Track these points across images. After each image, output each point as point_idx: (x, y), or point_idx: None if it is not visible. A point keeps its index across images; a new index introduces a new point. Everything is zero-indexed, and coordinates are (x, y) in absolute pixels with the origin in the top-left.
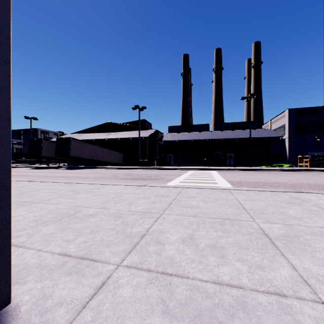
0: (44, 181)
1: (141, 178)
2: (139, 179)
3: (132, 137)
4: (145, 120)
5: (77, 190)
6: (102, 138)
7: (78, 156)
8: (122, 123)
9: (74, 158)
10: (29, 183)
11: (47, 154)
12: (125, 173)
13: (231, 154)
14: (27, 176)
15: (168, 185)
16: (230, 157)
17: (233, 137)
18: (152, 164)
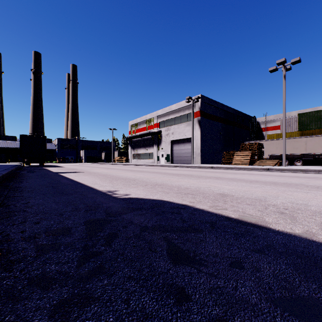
0: None
1: None
2: None
3: None
4: None
5: None
6: None
7: None
8: None
9: None
10: None
11: None
12: None
13: None
14: None
15: None
16: None
17: None
18: None
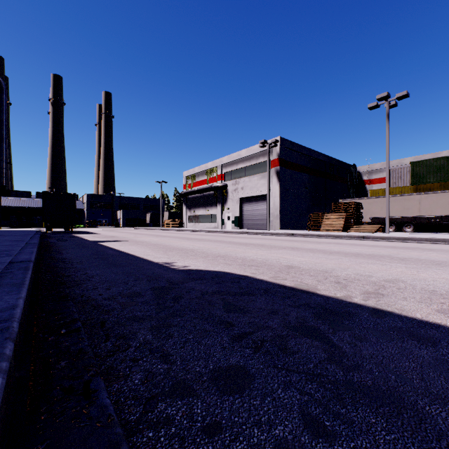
0: None
1: None
2: None
3: None
4: None
5: None
6: None
7: None
8: None
9: None
10: None
11: None
12: None
13: None
14: None
15: None
16: None
17: None
18: None
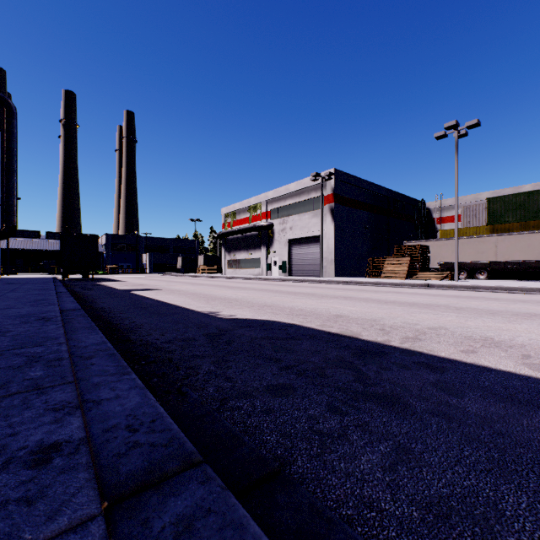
0: None
1: None
2: None
3: None
4: None
5: None
6: None
7: None
8: None
9: None
10: None
11: None
12: None
13: None
14: None
15: None
16: None
17: None
18: None
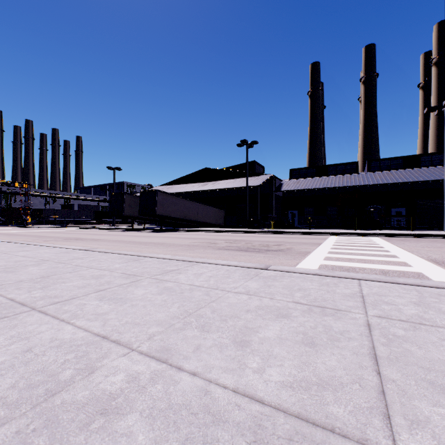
0: (104, 252)
1: (253, 249)
2: (250, 251)
3: (237, 187)
4: (255, 162)
5: (137, 274)
6: (197, 190)
7: (165, 215)
8: (223, 169)
9: (161, 217)
10: (83, 253)
11: (130, 212)
12: (227, 239)
13: (400, 209)
14: (99, 241)
15: (306, 264)
16: (397, 214)
17: (405, 181)
18: (266, 226)
